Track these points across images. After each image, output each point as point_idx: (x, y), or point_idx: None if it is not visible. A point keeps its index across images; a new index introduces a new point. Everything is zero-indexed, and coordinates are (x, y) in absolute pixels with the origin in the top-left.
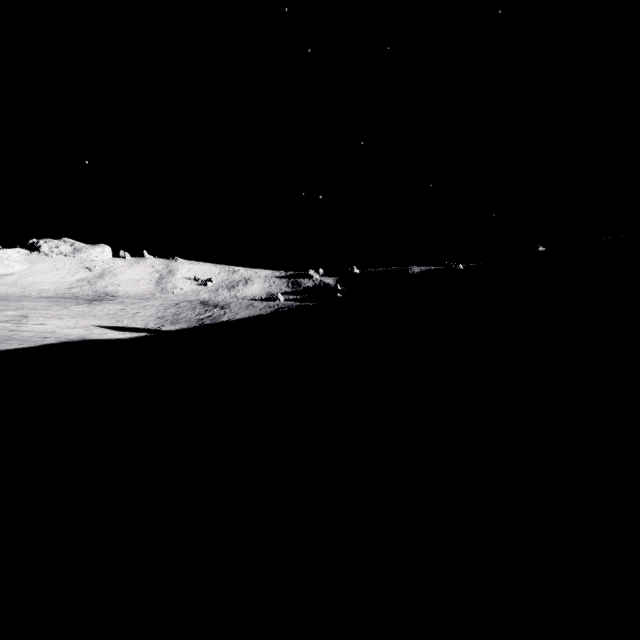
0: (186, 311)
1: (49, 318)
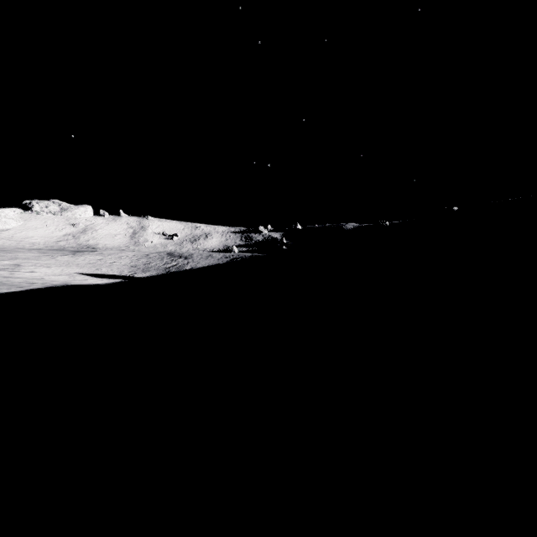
0: (155, 261)
1: (39, 267)
